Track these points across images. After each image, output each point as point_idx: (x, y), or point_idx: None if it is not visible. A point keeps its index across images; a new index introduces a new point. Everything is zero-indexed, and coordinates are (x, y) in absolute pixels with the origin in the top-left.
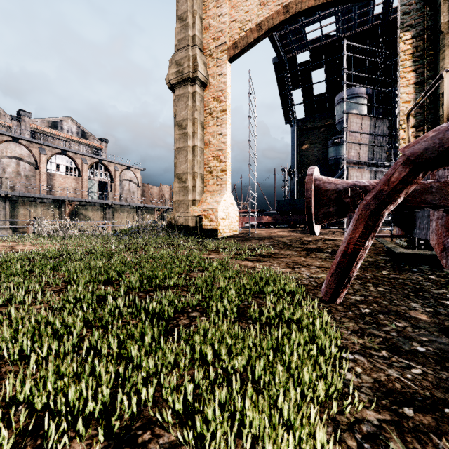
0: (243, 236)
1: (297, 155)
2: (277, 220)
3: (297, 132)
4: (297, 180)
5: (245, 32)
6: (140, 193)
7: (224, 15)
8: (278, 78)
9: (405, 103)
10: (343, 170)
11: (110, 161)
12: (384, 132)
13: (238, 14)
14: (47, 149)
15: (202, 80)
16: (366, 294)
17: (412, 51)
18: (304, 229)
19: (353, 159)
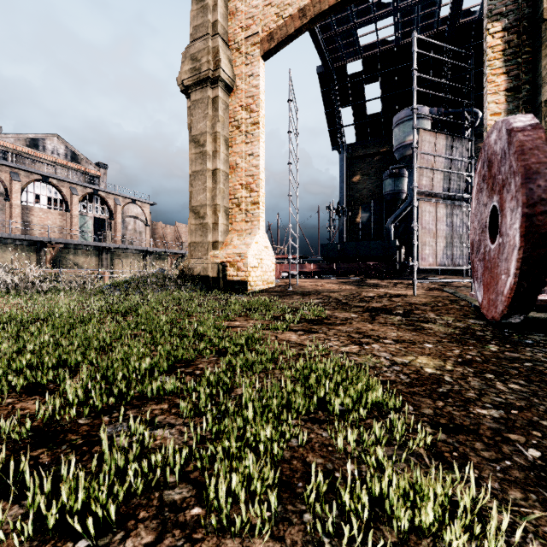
0: (281, 289)
1: (347, 188)
2: (323, 269)
3: (346, 160)
4: (346, 219)
5: (284, 20)
6: (149, 233)
7: None
8: (324, 92)
9: (493, 115)
10: (412, 203)
11: (109, 192)
12: (462, 156)
13: None
14: (22, 174)
15: (226, 81)
16: (501, 401)
17: (503, 47)
18: (359, 280)
19: (425, 189)
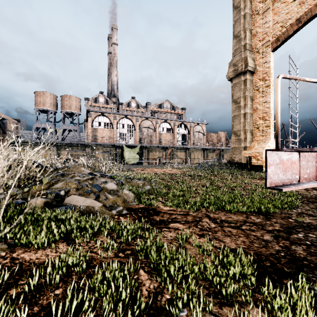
0: None
1: None
2: None
3: None
4: None
5: (286, 28)
6: (205, 139)
7: (268, 22)
8: None
9: None
10: None
11: (188, 122)
12: None
13: (279, 17)
14: (158, 120)
15: (251, 70)
16: None
17: None
18: None
19: None
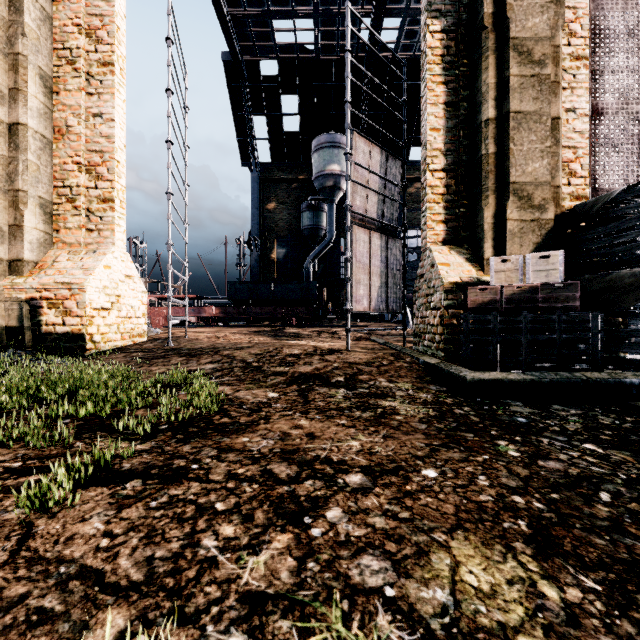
0: (154, 346)
1: (260, 216)
2: (229, 314)
3: (259, 181)
4: (259, 254)
5: None
6: None
7: None
8: (232, 88)
9: (433, 131)
10: (346, 226)
11: None
12: (396, 180)
13: None
14: None
15: None
16: None
17: (443, 52)
18: (276, 329)
19: (359, 212)
